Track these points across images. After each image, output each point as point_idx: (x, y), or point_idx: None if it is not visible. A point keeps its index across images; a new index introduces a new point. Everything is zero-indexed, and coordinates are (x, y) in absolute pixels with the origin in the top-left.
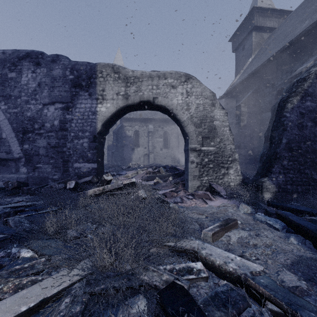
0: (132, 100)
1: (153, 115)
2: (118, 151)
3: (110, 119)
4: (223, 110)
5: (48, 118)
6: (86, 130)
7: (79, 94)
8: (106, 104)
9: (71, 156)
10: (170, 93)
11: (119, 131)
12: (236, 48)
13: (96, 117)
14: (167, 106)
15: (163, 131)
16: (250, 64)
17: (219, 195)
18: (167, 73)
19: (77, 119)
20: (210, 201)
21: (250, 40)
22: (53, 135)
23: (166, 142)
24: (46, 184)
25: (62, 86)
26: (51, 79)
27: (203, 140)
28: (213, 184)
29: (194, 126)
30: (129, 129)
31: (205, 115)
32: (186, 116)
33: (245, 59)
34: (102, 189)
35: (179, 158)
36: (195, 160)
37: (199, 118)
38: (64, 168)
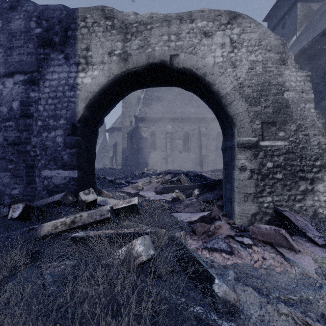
0: (133, 63)
1: (171, 114)
2: (132, 155)
3: (100, 97)
4: (302, 71)
5: (4, 98)
6: (61, 115)
7: (51, 57)
8: (92, 72)
9: (38, 158)
10: (200, 46)
11: (134, 132)
12: (272, 28)
13: (76, 93)
14: (195, 68)
15: (183, 131)
16: (296, 42)
17: (302, 235)
18: (195, 11)
19: (46, 97)
20: (293, 254)
21: (294, 14)
22: (11, 126)
23: (186, 144)
24: (0, 203)
25: (24, 46)
26: (8, 35)
27: (263, 129)
28: (285, 210)
29: (247, 102)
30: (145, 130)
31: (267, 81)
32: (230, 84)
33: (286, 39)
34: (70, 222)
35: (201, 163)
36: (248, 166)
37: (256, 87)
38: (28, 178)
